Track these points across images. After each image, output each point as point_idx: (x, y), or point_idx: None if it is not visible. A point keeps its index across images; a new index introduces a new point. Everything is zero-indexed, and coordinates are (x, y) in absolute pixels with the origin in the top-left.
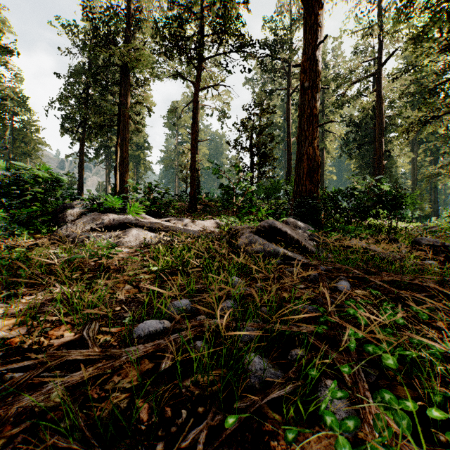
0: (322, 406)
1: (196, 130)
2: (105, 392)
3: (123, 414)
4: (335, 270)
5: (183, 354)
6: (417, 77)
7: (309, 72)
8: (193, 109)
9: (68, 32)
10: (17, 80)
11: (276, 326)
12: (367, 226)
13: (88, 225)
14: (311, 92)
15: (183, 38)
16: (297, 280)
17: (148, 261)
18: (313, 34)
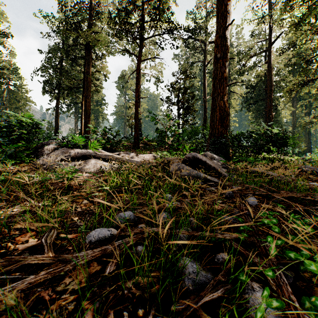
0: (257, 313)
1: (139, 90)
2: (56, 294)
3: (70, 316)
4: (243, 189)
5: (127, 257)
6: (298, 51)
7: (220, 46)
8: (137, 74)
9: (48, 21)
10: (11, 55)
11: (204, 234)
12: (262, 158)
13: (59, 156)
14: (222, 61)
15: (129, 23)
16: (216, 196)
17: (102, 182)
18: (224, 18)
